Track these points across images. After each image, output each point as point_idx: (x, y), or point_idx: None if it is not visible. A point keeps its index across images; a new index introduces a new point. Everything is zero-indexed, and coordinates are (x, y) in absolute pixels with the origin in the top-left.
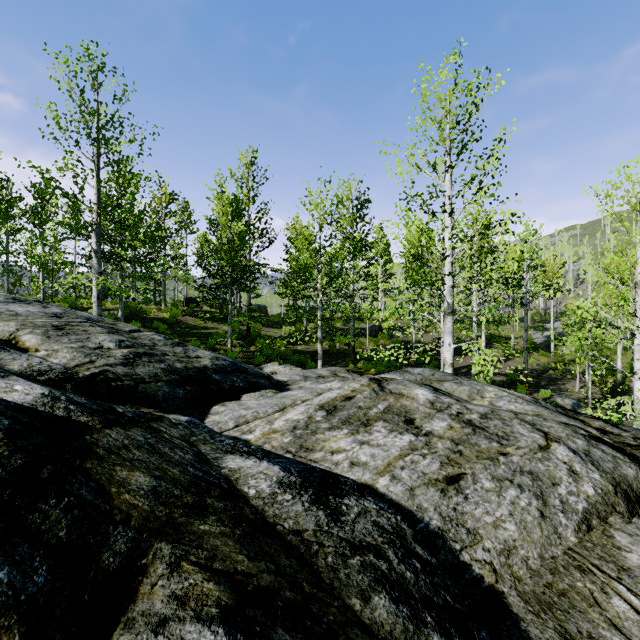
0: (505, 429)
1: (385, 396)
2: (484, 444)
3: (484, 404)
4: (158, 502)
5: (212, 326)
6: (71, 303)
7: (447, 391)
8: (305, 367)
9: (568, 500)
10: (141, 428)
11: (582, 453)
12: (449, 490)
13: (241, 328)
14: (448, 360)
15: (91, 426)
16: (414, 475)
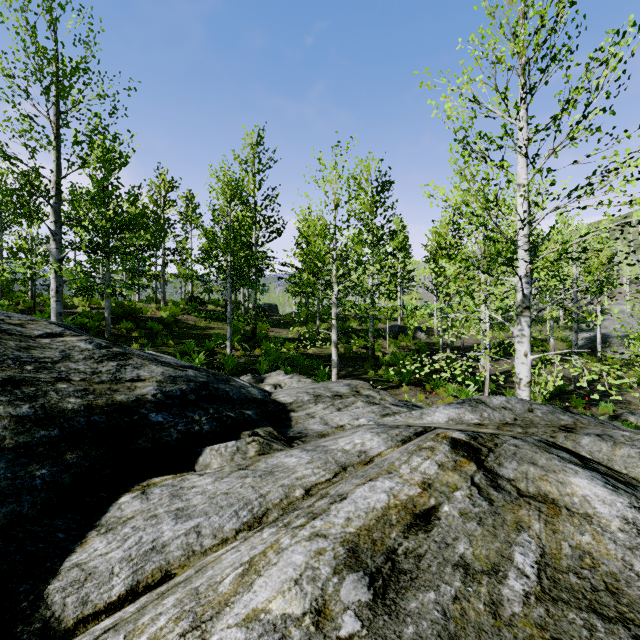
0: None
1: (513, 509)
2: None
3: None
4: None
5: (215, 326)
6: None
7: (596, 459)
8: (317, 375)
9: None
10: None
11: None
12: None
13: (247, 328)
14: (523, 377)
15: None
16: None
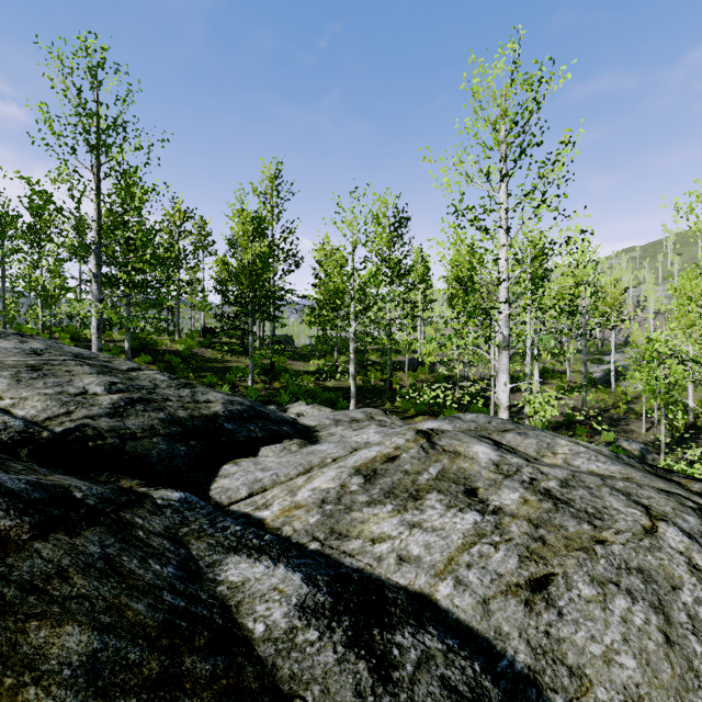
0: (595, 503)
1: (437, 456)
2: (572, 526)
3: (557, 463)
4: (92, 690)
5: (232, 359)
6: (73, 334)
7: (510, 445)
8: (336, 406)
9: (697, 613)
10: (102, 526)
11: (699, 537)
12: (536, 602)
13: (264, 361)
14: (504, 402)
15: (9, 540)
16: (486, 578)
